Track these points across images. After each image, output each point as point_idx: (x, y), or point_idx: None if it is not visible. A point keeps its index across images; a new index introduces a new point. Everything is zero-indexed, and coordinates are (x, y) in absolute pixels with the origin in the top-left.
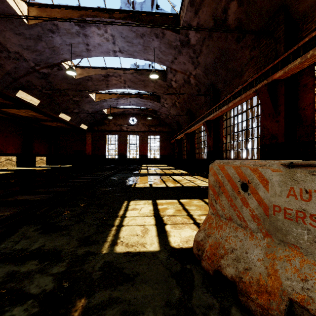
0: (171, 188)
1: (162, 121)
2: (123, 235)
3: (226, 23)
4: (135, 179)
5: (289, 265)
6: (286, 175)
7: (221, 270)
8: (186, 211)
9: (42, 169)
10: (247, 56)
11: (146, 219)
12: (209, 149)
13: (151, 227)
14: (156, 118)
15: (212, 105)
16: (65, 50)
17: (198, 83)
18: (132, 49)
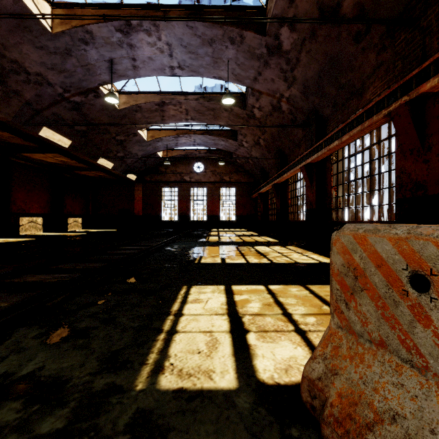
0: (254, 266)
1: (240, 167)
2: (175, 352)
3: (339, 13)
4: (200, 251)
5: None
6: None
7: None
8: (280, 306)
9: (75, 235)
10: (372, 62)
11: (216, 321)
12: (310, 207)
13: (223, 336)
14: (231, 163)
15: (314, 141)
16: (104, 69)
17: (293, 110)
18: (197, 63)
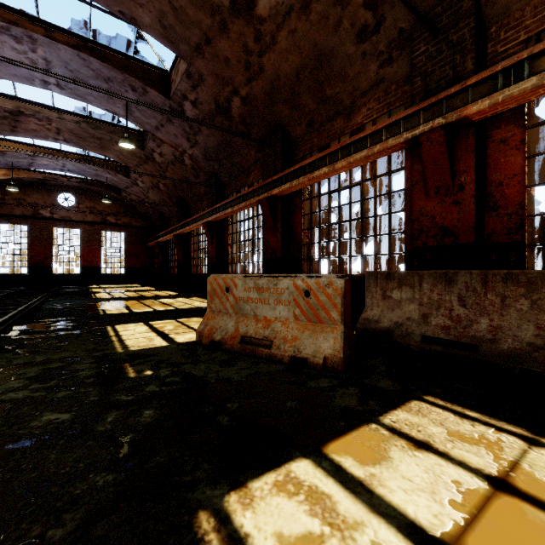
0: (163, 312)
1: (131, 207)
2: (130, 344)
3: (230, 114)
4: (97, 306)
5: (243, 323)
6: (243, 281)
7: (214, 339)
8: (186, 325)
9: None
10: (253, 156)
11: (147, 334)
12: (211, 261)
13: (155, 337)
14: (118, 201)
15: (214, 201)
16: None
17: (196, 167)
18: (85, 90)
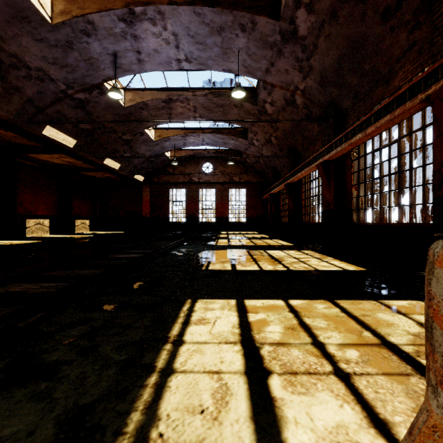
0: (269, 274)
1: (250, 167)
2: (167, 410)
3: None
4: (208, 256)
5: None
6: None
7: None
8: (307, 331)
9: (81, 237)
10: (403, 42)
11: (225, 354)
12: (327, 208)
13: (235, 381)
14: (241, 164)
15: (332, 136)
16: (108, 63)
17: (309, 103)
18: (205, 55)
